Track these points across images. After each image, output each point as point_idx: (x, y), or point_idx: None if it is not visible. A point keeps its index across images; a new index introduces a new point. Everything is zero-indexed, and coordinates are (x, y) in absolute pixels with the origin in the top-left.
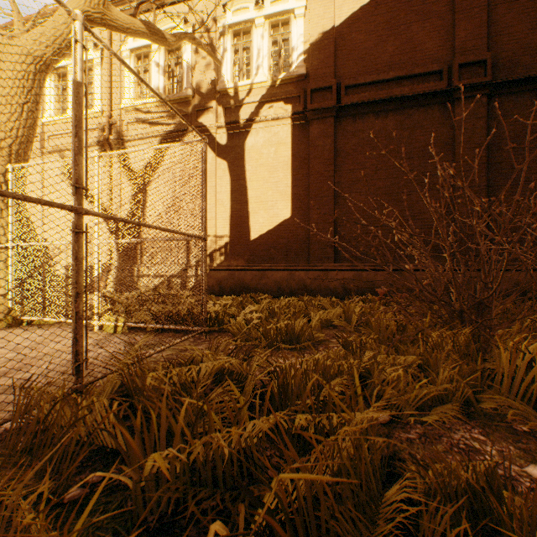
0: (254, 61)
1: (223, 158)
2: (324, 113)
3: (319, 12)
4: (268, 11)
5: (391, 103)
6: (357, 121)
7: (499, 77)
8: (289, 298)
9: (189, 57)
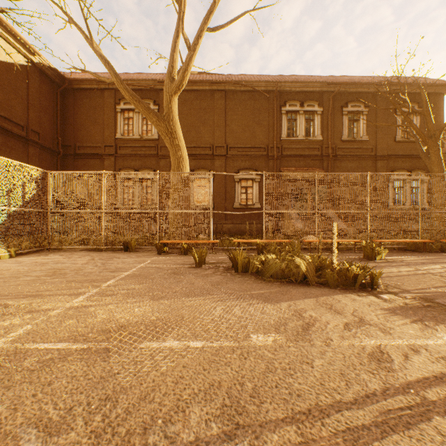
0: None
1: None
2: None
3: None
4: None
5: (3, 130)
6: None
7: (43, 142)
8: None
9: None
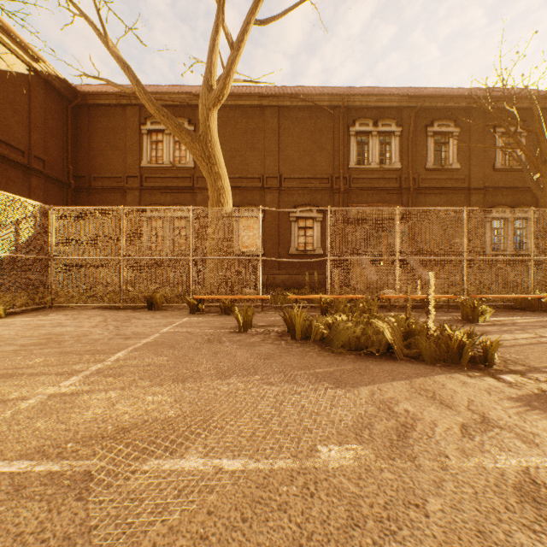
0: None
1: None
2: None
3: None
4: None
5: None
6: None
7: (49, 172)
8: None
9: None
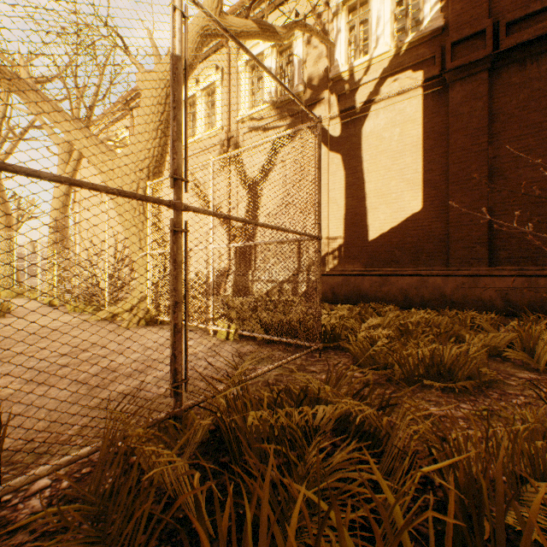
0: (373, 32)
1: (336, 151)
2: (471, 69)
3: None
4: None
5: None
6: (526, 66)
7: None
8: (421, 310)
9: (300, 52)
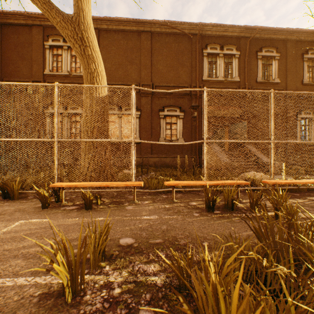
0: None
1: None
2: None
3: None
4: None
5: None
6: None
7: None
8: None
9: None
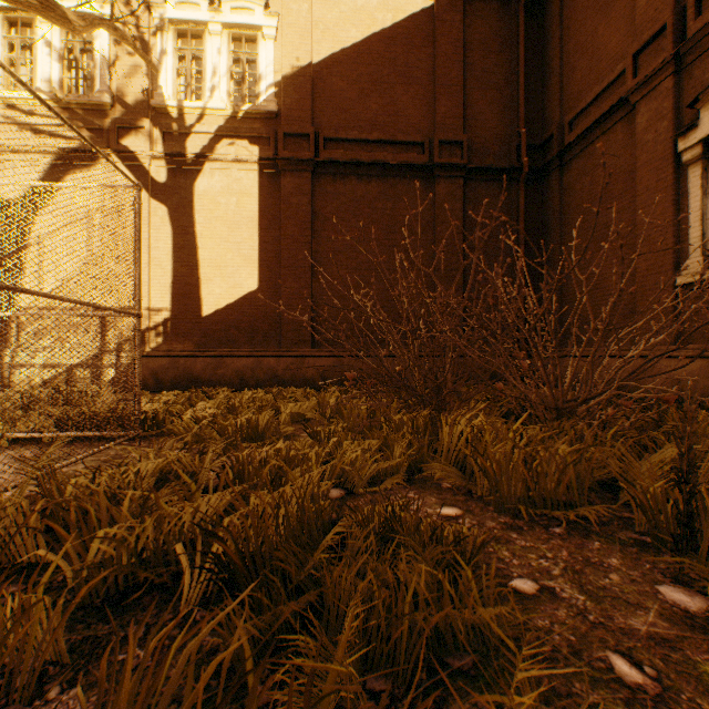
0: (208, 78)
1: (161, 201)
2: (300, 165)
3: (294, 40)
4: (227, 18)
5: (375, 168)
6: (338, 181)
7: (474, 162)
8: (255, 391)
9: (105, 46)
